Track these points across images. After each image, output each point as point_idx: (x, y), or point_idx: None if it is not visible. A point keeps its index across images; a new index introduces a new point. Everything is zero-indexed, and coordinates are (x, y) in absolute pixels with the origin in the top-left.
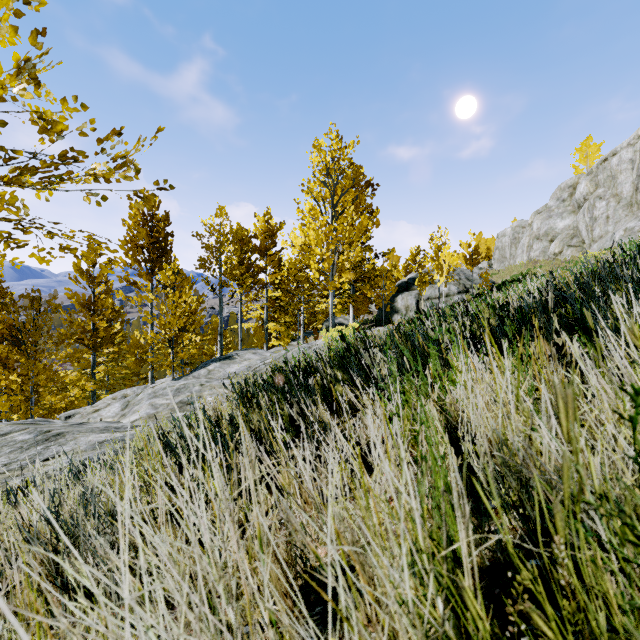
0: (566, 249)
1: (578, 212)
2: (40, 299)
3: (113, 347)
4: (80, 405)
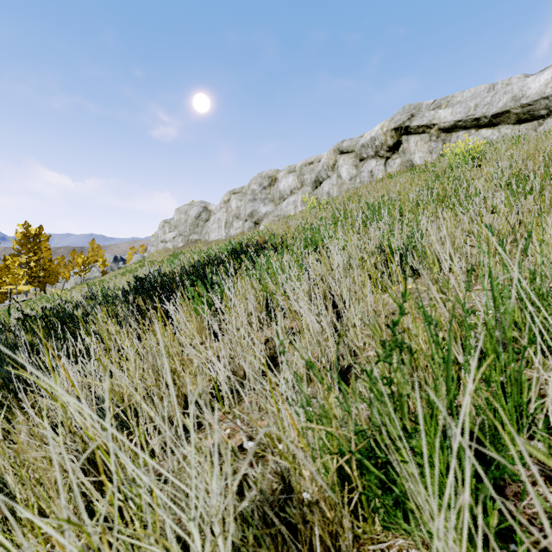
0: None
1: None
2: None
3: None
4: None
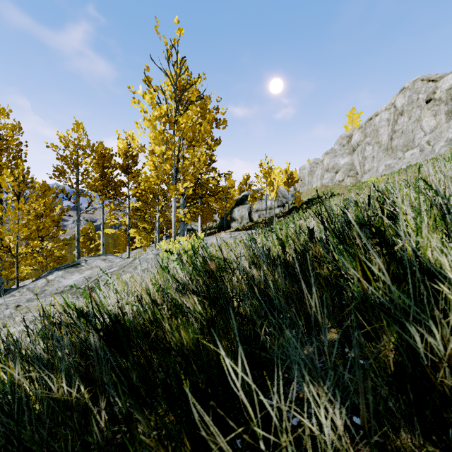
0: (346, 178)
1: (353, 154)
2: None
3: None
4: None
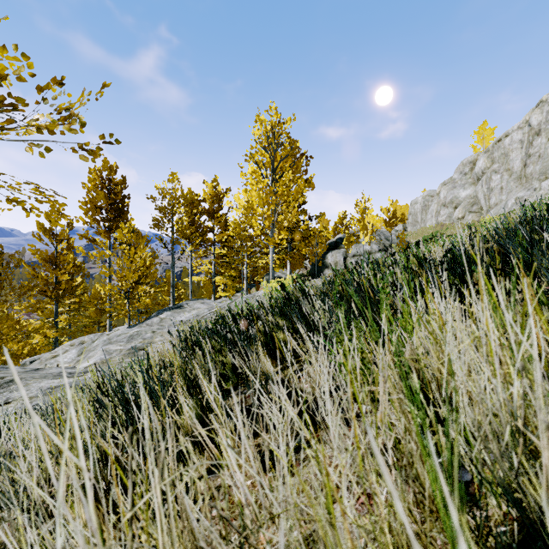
0: (468, 214)
1: (477, 184)
2: (2, 254)
3: (74, 298)
4: (41, 351)
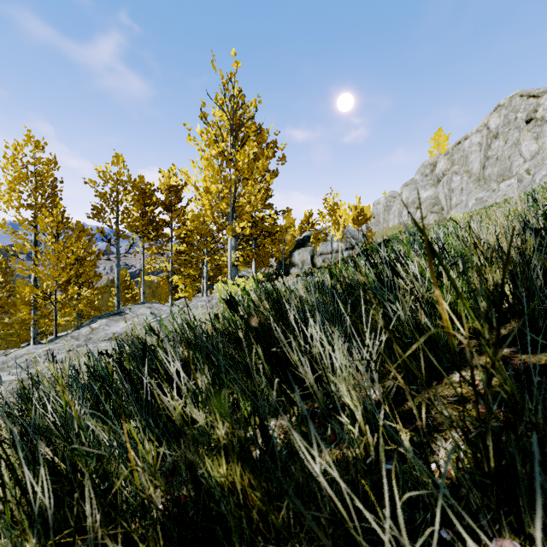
0: (429, 215)
1: (437, 185)
2: None
3: None
4: None
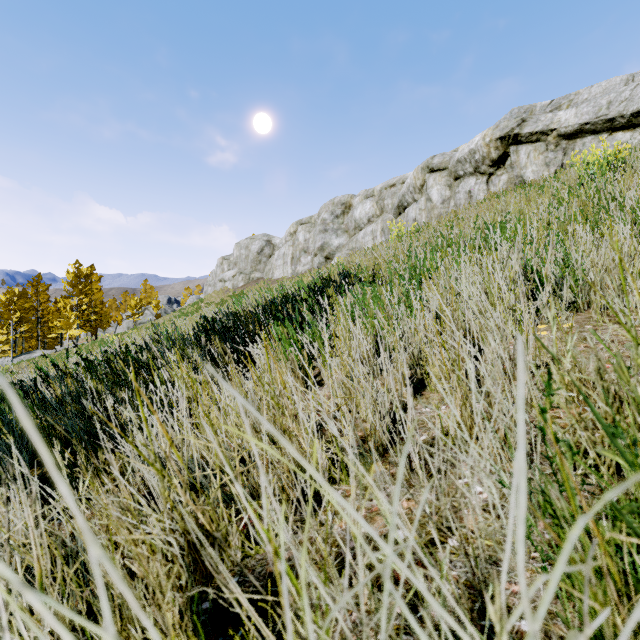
0: None
1: None
2: None
3: None
4: None
